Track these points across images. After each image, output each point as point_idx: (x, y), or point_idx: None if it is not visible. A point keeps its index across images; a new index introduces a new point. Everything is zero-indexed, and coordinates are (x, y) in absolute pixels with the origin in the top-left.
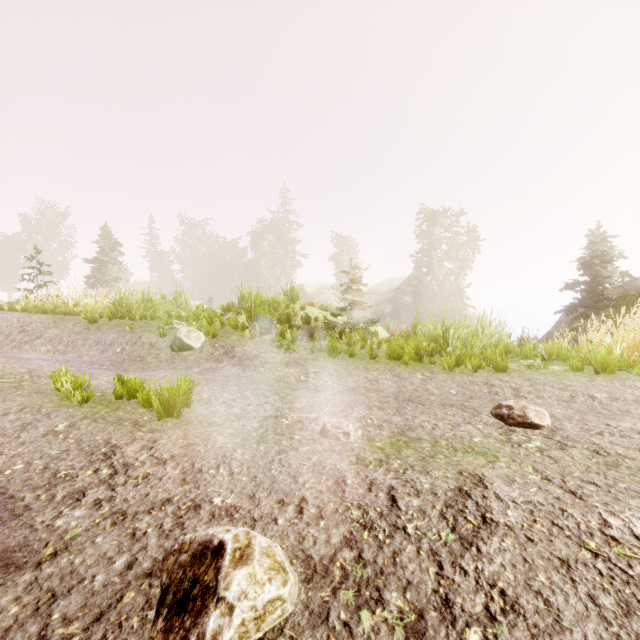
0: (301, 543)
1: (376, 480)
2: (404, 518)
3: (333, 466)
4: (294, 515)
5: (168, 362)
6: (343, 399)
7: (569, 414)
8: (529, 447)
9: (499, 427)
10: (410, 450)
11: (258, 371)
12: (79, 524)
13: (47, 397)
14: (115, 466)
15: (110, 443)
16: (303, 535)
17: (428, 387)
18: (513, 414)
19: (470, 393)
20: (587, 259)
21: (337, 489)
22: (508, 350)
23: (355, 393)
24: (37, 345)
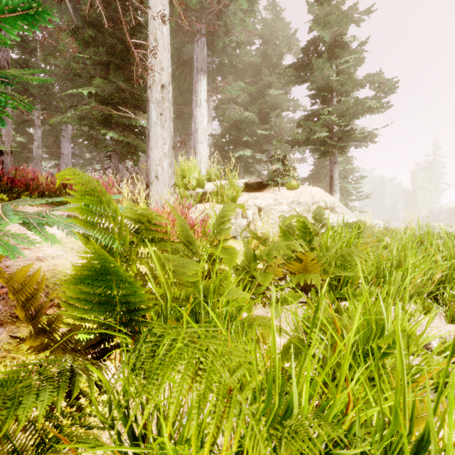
0: None
1: None
2: None
3: None
4: None
5: None
6: None
7: None
8: None
9: None
10: None
11: None
12: None
13: None
14: None
15: None
16: None
17: None
18: None
19: None
20: None
21: None
22: None
23: None
24: None
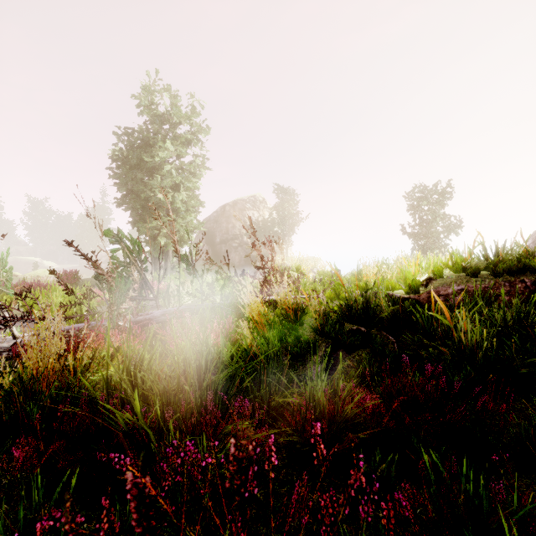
0: None
1: None
2: None
3: None
4: None
5: None
6: None
7: None
8: None
9: None
10: None
11: None
12: None
13: None
14: None
15: None
16: None
17: None
18: None
19: None
20: None
21: None
22: None
23: None
24: None
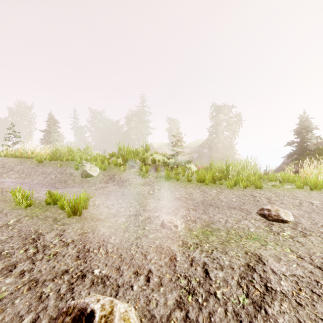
0: (148, 305)
1: (195, 258)
2: (214, 286)
3: (168, 248)
4: (144, 283)
5: (79, 183)
6: (173, 204)
7: (301, 213)
8: (284, 235)
9: (263, 222)
10: (214, 237)
11: (127, 188)
12: (7, 289)
13: (8, 203)
14: (38, 247)
15: (38, 232)
16: (149, 298)
17: (220, 197)
18: (271, 214)
19: (243, 201)
20: (298, 130)
21: (171, 264)
22: (261, 177)
23: (180, 201)
24: (10, 174)
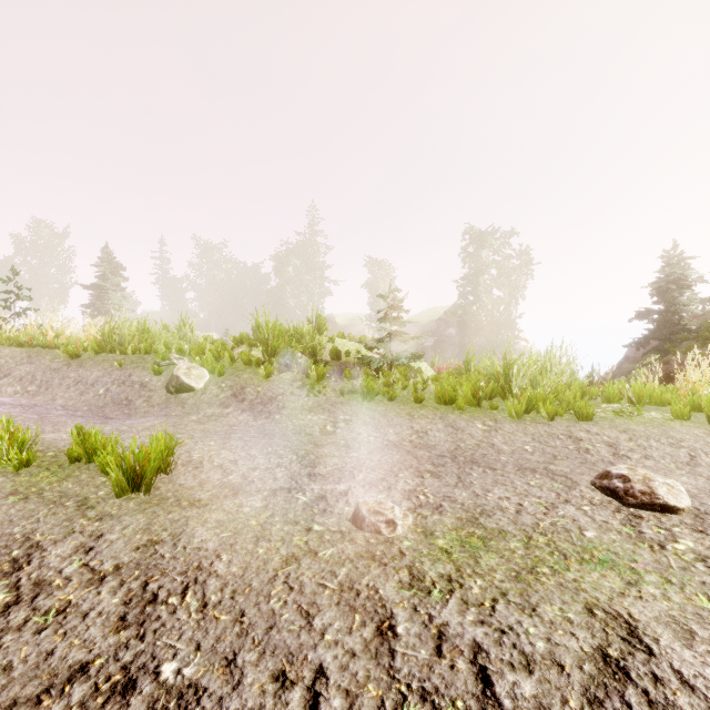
0: None
1: (448, 628)
2: None
3: (372, 591)
4: None
5: (161, 407)
6: (383, 460)
7: (703, 485)
8: (679, 551)
9: (615, 509)
10: (492, 555)
11: (273, 419)
12: None
13: None
14: (21, 586)
15: (30, 540)
16: None
17: (494, 441)
18: (633, 489)
19: (552, 450)
20: (661, 284)
21: (381, 647)
22: (584, 391)
23: (398, 450)
24: (3, 385)
